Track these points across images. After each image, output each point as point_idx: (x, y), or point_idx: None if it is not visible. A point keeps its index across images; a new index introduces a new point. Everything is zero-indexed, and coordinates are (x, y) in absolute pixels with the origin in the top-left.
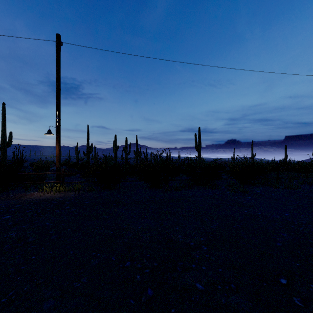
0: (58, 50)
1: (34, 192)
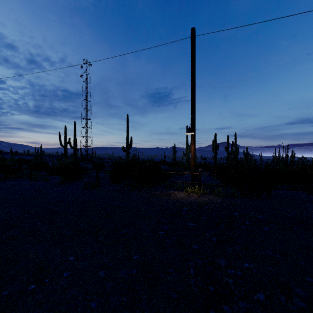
0: (193, 45)
1: (174, 191)
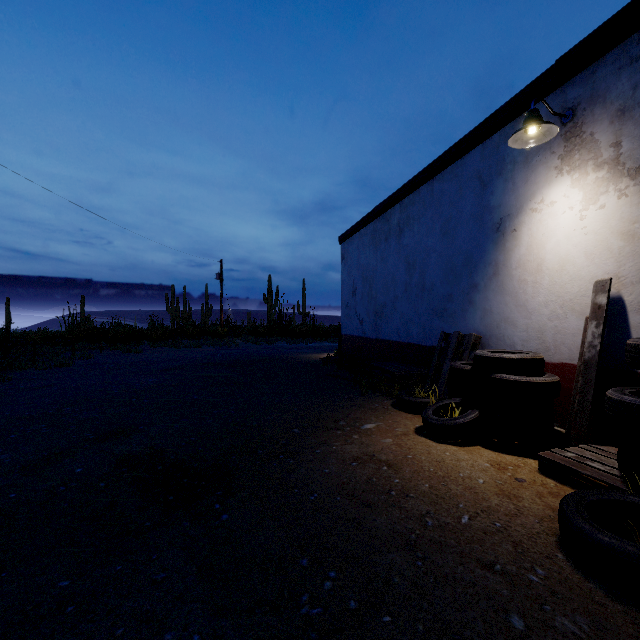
0: None
1: None
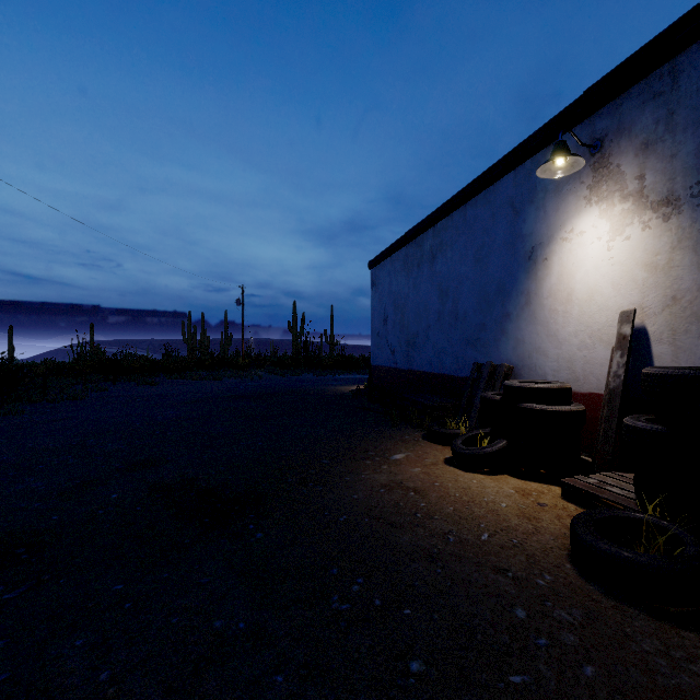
0: None
1: None
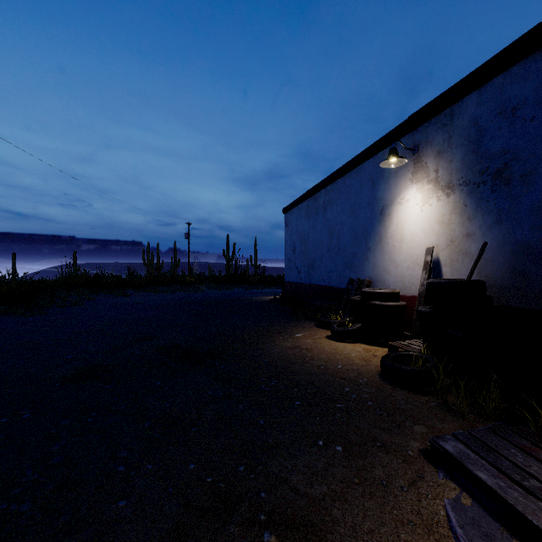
0: None
1: None
